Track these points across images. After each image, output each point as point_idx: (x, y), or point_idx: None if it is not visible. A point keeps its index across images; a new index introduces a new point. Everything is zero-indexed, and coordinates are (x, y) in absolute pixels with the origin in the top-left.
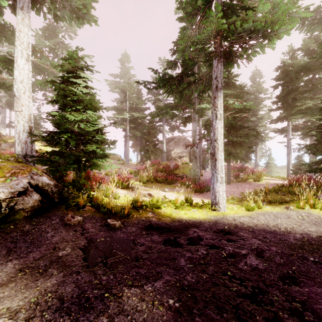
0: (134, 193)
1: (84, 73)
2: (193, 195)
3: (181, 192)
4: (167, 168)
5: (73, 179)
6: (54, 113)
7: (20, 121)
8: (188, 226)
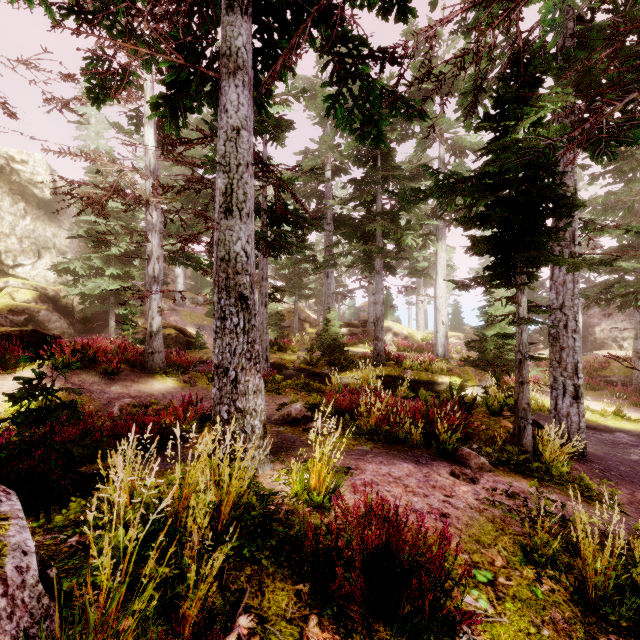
0: (547, 397)
1: (502, 294)
2: (630, 410)
3: (611, 404)
4: (588, 367)
5: None
6: (487, 334)
7: (441, 328)
8: (615, 430)
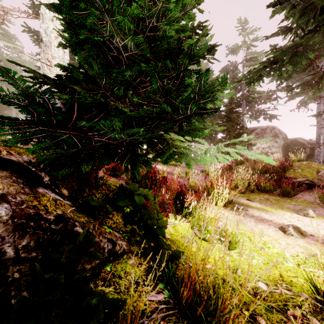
0: (249, 220)
1: None
2: None
3: None
4: (270, 168)
5: (121, 185)
6: None
7: None
8: None
